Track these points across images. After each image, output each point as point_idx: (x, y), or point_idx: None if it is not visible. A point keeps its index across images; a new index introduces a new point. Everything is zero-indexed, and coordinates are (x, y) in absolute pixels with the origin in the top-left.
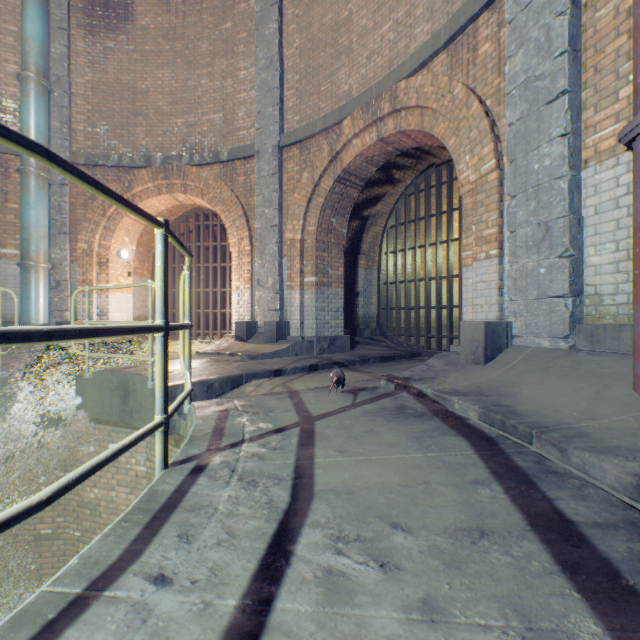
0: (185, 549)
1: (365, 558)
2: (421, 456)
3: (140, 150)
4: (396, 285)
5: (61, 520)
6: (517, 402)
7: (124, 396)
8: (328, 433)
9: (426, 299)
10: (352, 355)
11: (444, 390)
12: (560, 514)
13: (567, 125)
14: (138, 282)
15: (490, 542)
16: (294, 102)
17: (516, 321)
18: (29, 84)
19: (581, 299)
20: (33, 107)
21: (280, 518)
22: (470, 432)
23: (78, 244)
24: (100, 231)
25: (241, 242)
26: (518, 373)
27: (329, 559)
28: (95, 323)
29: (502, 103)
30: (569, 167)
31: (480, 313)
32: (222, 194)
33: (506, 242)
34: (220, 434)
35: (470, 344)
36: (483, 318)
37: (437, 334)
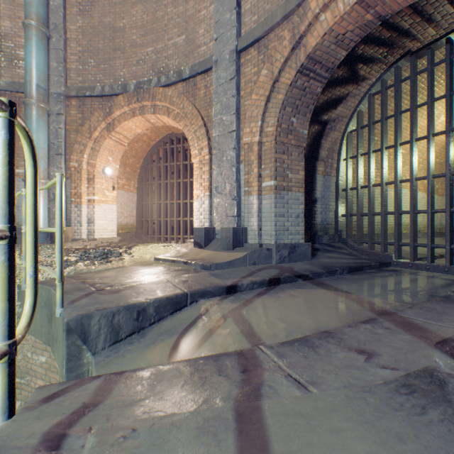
0: None
1: None
2: None
3: (118, 80)
4: (357, 190)
5: None
6: None
7: (50, 315)
8: None
9: (397, 203)
10: (315, 264)
11: None
12: None
13: None
14: (125, 196)
15: None
16: (251, 2)
17: None
18: (30, 30)
19: None
20: (33, 49)
21: None
22: None
23: (70, 163)
24: (88, 152)
25: (201, 152)
26: None
27: None
28: None
29: None
30: None
31: None
32: (184, 109)
33: None
34: None
35: None
36: None
37: (412, 242)
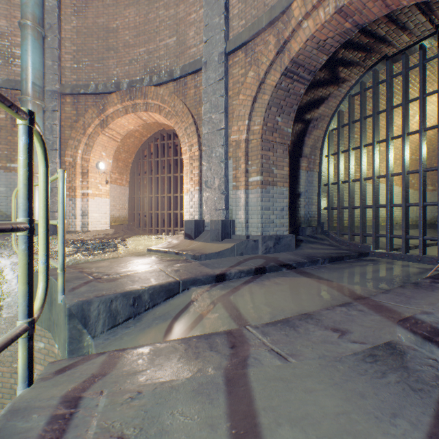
0: None
1: None
2: None
3: (112, 79)
4: (338, 185)
5: None
6: None
7: (50, 303)
8: None
9: (374, 198)
10: (298, 255)
11: None
12: None
13: None
14: (118, 190)
15: None
16: (239, 8)
17: None
18: (26, 30)
19: None
20: (29, 48)
21: None
22: None
23: (65, 158)
24: (82, 147)
25: (191, 148)
26: None
27: None
28: None
29: None
30: None
31: None
32: (175, 107)
33: None
34: None
35: None
36: None
37: (388, 234)
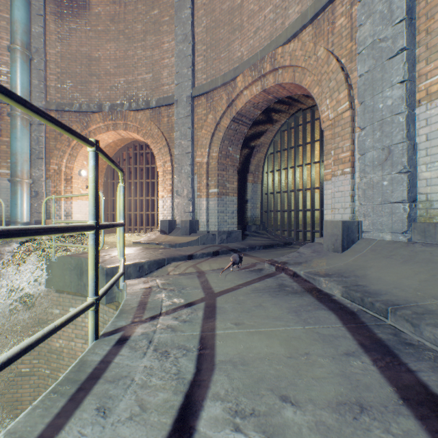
0: (100, 424)
1: (260, 436)
2: (300, 328)
3: (94, 100)
4: (274, 194)
5: (36, 362)
6: (371, 283)
7: (79, 274)
8: (226, 307)
9: (295, 204)
10: (243, 244)
11: (313, 272)
12: (425, 387)
13: (405, 74)
14: None
15: (370, 418)
16: (202, 65)
17: (365, 220)
18: (16, 53)
19: (415, 204)
20: (19, 70)
21: (186, 390)
22: (336, 307)
23: (51, 166)
24: (66, 157)
25: (165, 164)
26: (368, 259)
27: (228, 437)
28: (59, 221)
29: (354, 61)
30: (406, 105)
31: (337, 214)
32: (151, 130)
33: (357, 162)
34: (143, 308)
35: (331, 237)
36: (339, 218)
37: (303, 229)
